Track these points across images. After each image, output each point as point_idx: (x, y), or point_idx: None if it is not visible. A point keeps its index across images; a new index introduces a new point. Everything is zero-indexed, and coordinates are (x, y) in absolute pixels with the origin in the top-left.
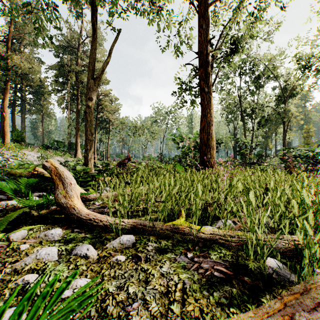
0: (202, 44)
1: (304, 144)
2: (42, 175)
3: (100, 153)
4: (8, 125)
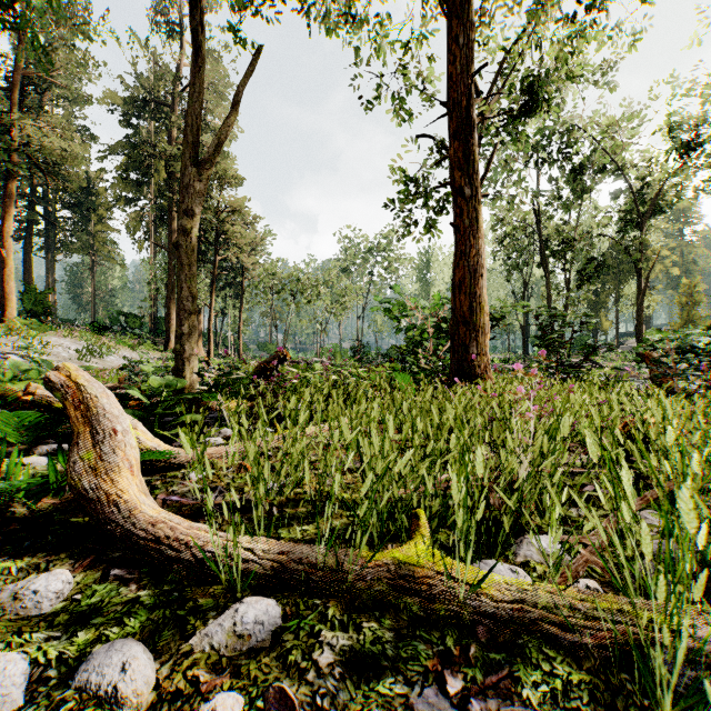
0: (458, 82)
1: (682, 320)
2: (51, 403)
3: (222, 340)
4: (12, 278)
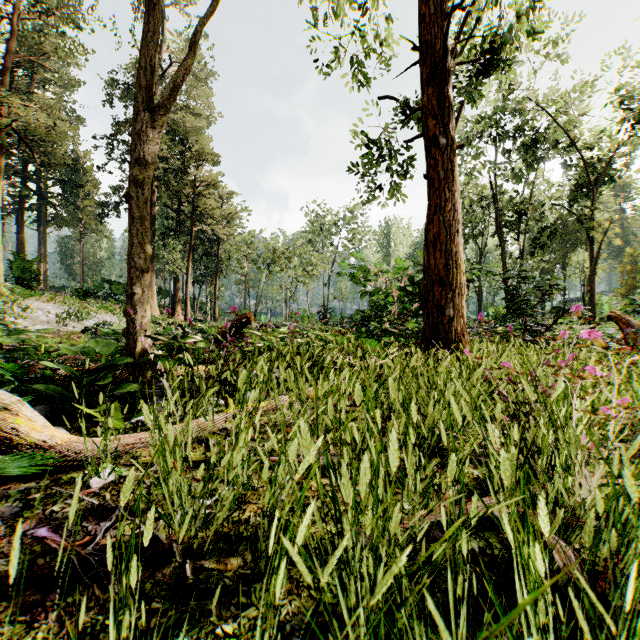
0: (432, 25)
1: (626, 287)
2: None
3: (200, 306)
4: None
